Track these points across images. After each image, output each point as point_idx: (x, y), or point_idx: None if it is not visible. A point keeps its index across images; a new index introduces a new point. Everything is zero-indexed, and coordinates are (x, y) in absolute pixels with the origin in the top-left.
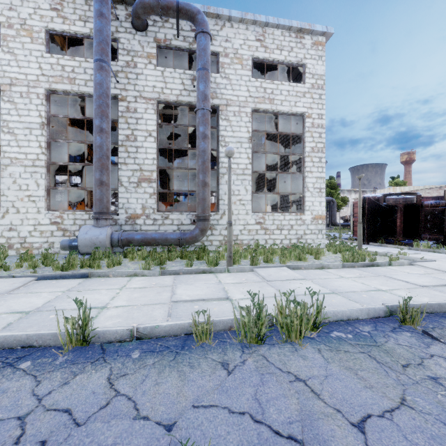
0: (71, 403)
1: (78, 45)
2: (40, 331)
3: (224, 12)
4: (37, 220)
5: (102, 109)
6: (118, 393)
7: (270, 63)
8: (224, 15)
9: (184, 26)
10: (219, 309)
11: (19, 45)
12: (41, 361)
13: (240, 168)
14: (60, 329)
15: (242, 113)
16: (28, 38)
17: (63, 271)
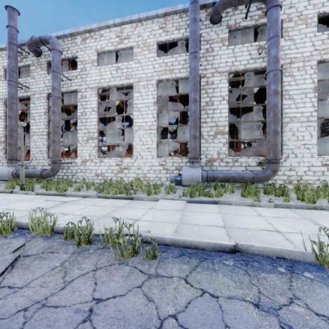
0: None
1: (166, 48)
2: (286, 247)
3: None
4: (152, 163)
5: (195, 85)
6: None
7: None
8: None
9: (250, 8)
10: None
11: (142, 57)
12: (317, 274)
13: (304, 116)
14: (306, 249)
15: (306, 67)
16: (147, 51)
17: (191, 197)
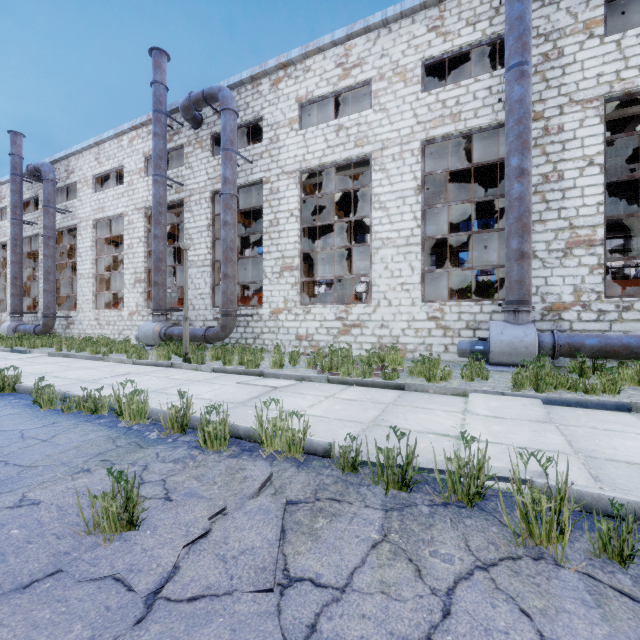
0: None
1: (433, 74)
2: None
3: None
4: (411, 315)
5: (522, 139)
6: None
7: None
8: None
9: None
10: None
11: (390, 97)
12: None
13: None
14: None
15: None
16: (401, 83)
17: (537, 391)
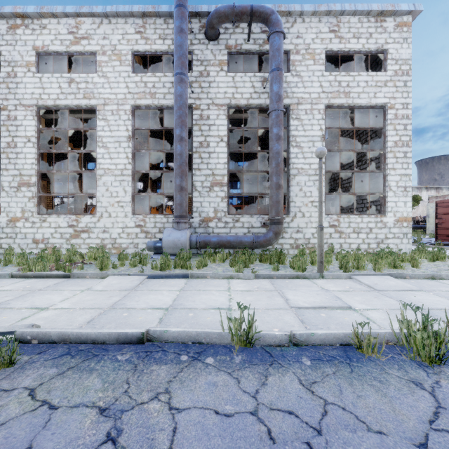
0: (287, 405)
1: (152, 62)
2: (205, 329)
3: (295, 8)
4: (124, 223)
5: (182, 119)
6: (326, 401)
7: (344, 53)
8: (295, 11)
9: (254, 28)
10: (351, 319)
11: (110, 69)
12: (221, 358)
13: (312, 169)
14: (223, 329)
15: (314, 111)
16: (118, 62)
17: (162, 271)
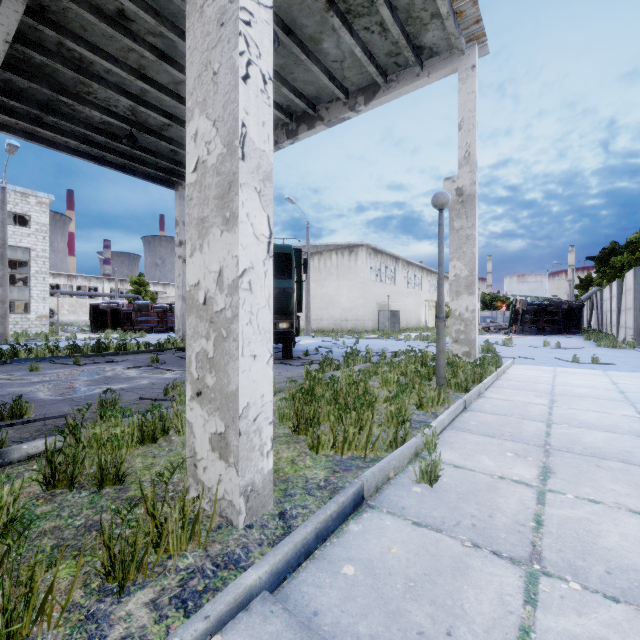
0: None
1: None
2: None
3: None
4: None
5: None
6: None
7: None
8: None
9: None
10: None
11: None
12: None
13: None
14: None
15: None
16: None
17: None
